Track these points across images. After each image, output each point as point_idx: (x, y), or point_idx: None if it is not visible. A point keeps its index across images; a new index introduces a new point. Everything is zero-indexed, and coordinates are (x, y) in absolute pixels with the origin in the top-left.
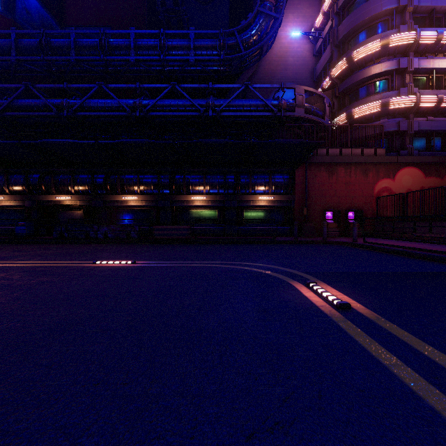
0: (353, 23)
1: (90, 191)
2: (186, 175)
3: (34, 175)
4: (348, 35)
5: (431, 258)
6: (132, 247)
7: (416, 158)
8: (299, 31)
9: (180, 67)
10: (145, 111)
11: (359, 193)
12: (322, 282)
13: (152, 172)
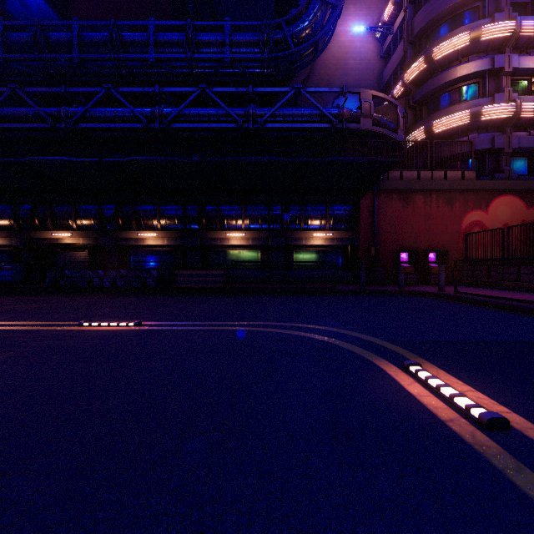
0: (433, 12)
1: (97, 227)
2: (220, 205)
3: (25, 206)
4: (426, 28)
5: None
6: (145, 298)
7: (515, 184)
8: (363, 26)
9: (213, 69)
10: (166, 122)
11: (442, 228)
12: (426, 362)
13: (176, 202)
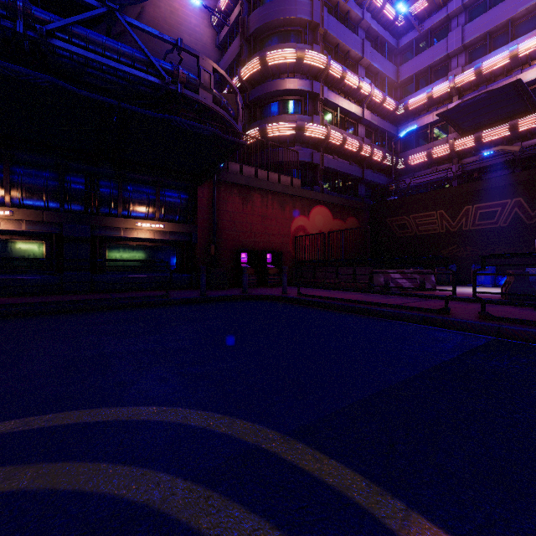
0: (267, 17)
1: None
2: None
3: None
4: (260, 31)
5: (407, 318)
6: None
7: (327, 197)
8: None
9: None
10: None
11: (276, 230)
12: None
13: None
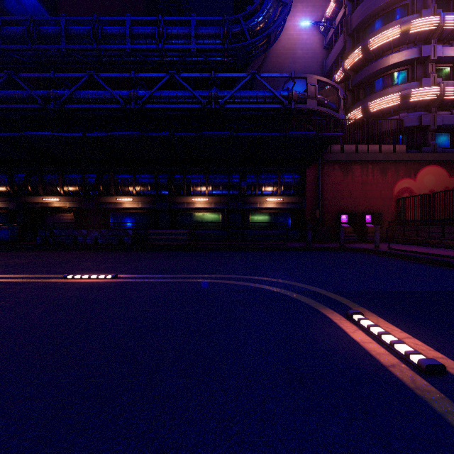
0: (369, 9)
1: (82, 192)
2: (186, 174)
3: (19, 175)
4: (363, 23)
5: None
6: (122, 254)
7: (440, 155)
8: (309, 21)
9: (181, 58)
10: (140, 103)
11: (376, 194)
12: (367, 311)
13: (149, 171)
